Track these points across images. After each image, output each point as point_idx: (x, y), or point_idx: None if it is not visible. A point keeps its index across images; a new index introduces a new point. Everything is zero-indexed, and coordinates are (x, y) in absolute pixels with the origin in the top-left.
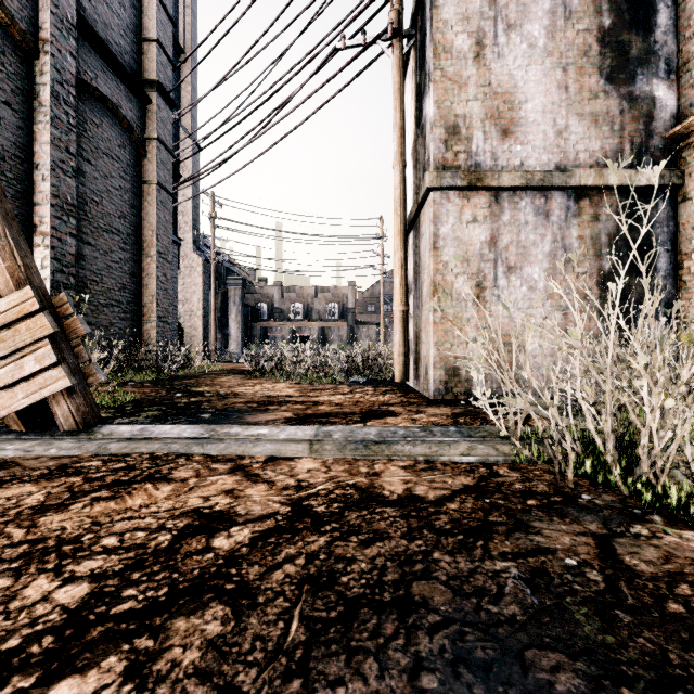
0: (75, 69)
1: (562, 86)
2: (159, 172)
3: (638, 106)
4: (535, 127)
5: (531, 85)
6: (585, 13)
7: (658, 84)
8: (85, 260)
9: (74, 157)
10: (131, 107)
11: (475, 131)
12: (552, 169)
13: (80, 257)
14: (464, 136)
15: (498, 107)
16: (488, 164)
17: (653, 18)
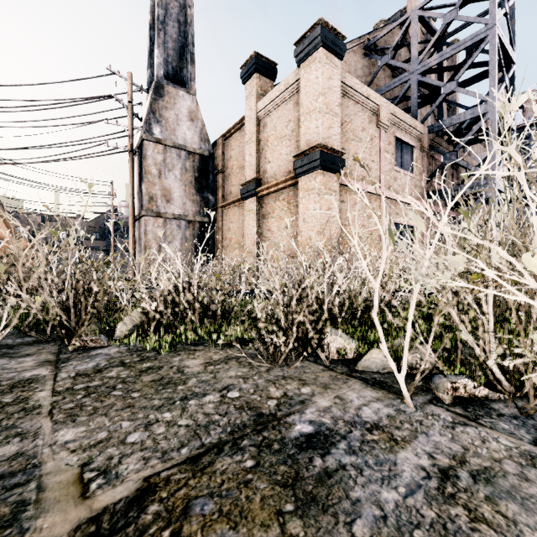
0: None
1: (185, 190)
2: None
3: (205, 200)
4: (177, 201)
5: (176, 188)
6: (191, 171)
7: (210, 195)
8: None
9: None
10: None
11: (159, 199)
12: (182, 214)
13: None
14: (155, 200)
15: (166, 193)
16: (163, 210)
17: (209, 177)
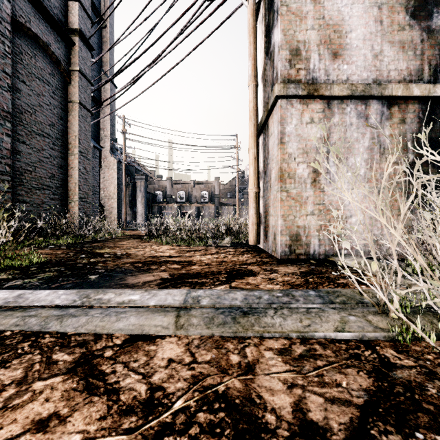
0: (10, 11)
1: (378, 20)
2: (81, 95)
3: (434, 37)
4: (357, 51)
5: (355, 19)
6: None
7: None
8: (20, 155)
9: (9, 77)
10: (59, 47)
11: (312, 53)
12: (370, 83)
13: (16, 152)
14: (304, 57)
15: (329, 35)
16: (322, 78)
17: None
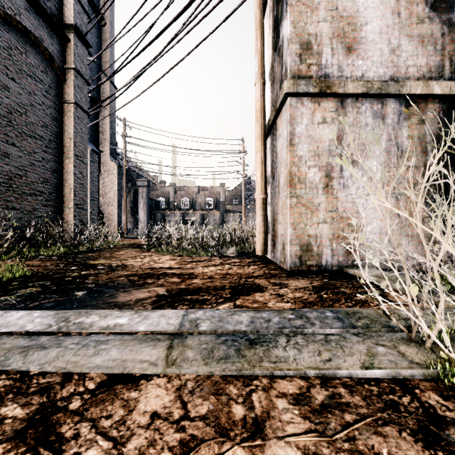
0: None
1: (395, 12)
2: (76, 95)
3: None
4: (373, 45)
5: (370, 10)
6: None
7: None
8: (9, 158)
9: None
10: (52, 43)
11: (324, 47)
12: (387, 80)
13: (5, 155)
14: (316, 51)
15: (343, 28)
16: (335, 75)
17: None
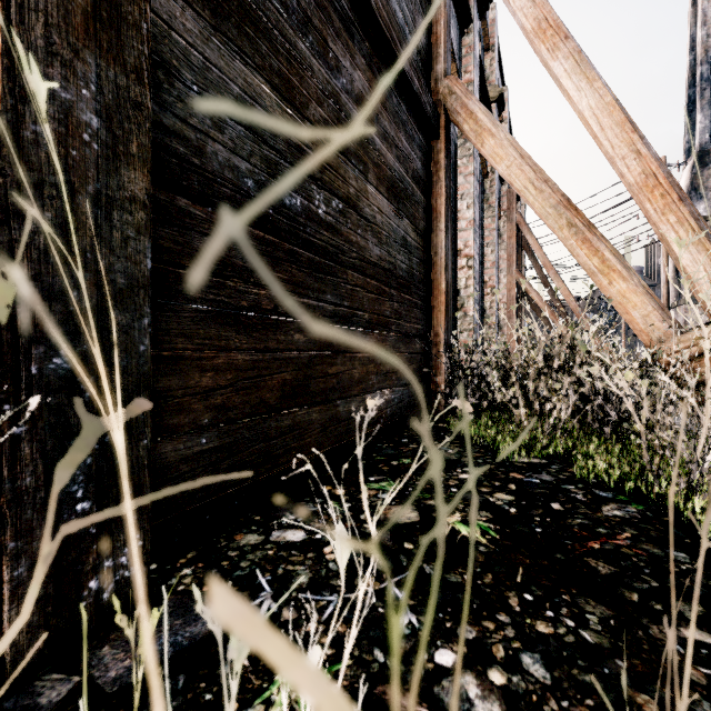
0: None
1: None
2: None
3: None
4: None
5: None
6: None
7: None
8: None
9: None
10: None
11: None
12: None
13: None
14: None
15: None
16: None
17: None
